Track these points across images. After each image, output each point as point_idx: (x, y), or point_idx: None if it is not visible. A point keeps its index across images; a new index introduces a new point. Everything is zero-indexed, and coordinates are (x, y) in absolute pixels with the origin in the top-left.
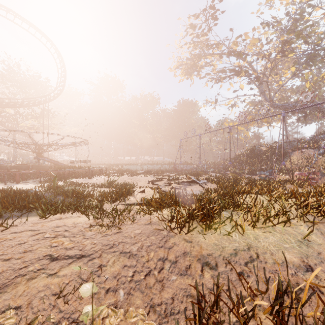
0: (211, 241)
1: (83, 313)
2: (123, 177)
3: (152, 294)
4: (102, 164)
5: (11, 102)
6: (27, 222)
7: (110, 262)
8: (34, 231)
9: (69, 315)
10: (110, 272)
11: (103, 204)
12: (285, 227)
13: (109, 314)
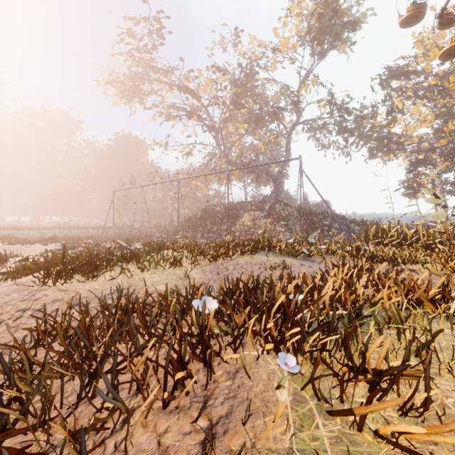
0: (92, 287)
1: None
2: None
3: None
4: None
5: None
6: None
7: None
8: None
9: None
10: None
11: None
12: (175, 270)
13: None
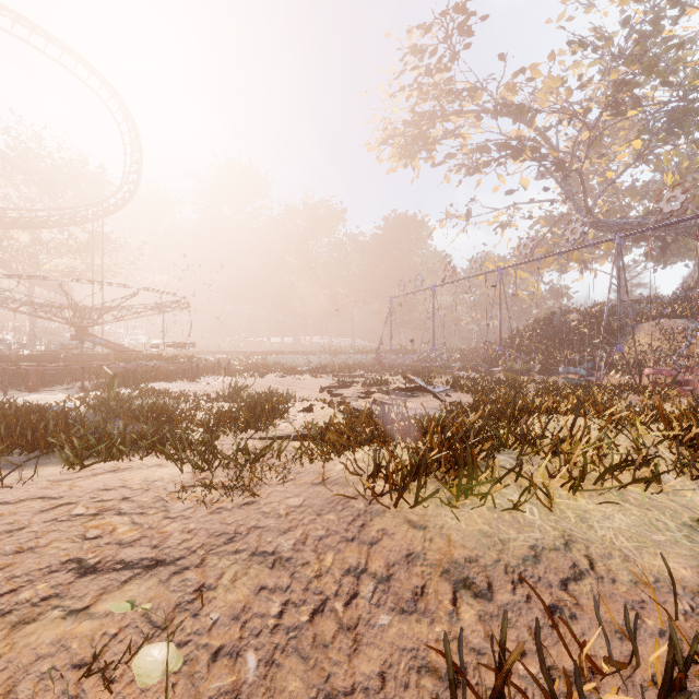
0: (473, 526)
1: None
2: (265, 379)
3: (330, 663)
4: (220, 352)
5: (23, 218)
6: (36, 478)
7: (227, 578)
8: (50, 499)
9: None
10: (226, 604)
11: (216, 438)
12: (649, 492)
13: None
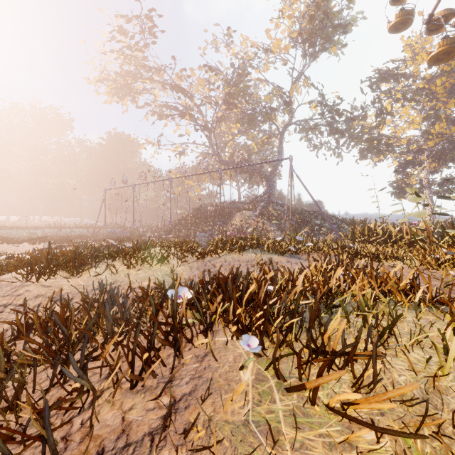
0: (76, 283)
1: None
2: None
3: None
4: None
5: None
6: None
7: None
8: None
9: None
10: None
11: None
12: (162, 267)
13: None
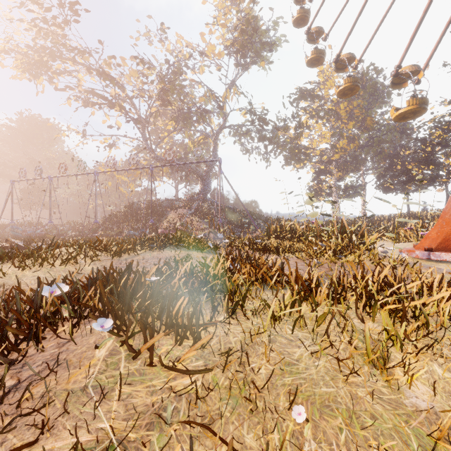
0: None
1: None
2: None
3: None
4: None
5: None
6: None
7: None
8: None
9: None
10: None
11: None
12: (68, 267)
13: None
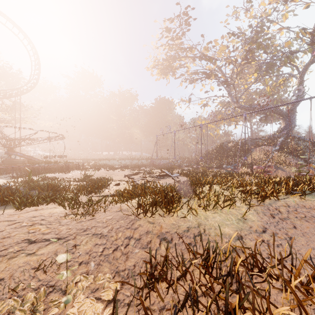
0: (170, 222)
1: (59, 274)
2: (100, 172)
3: (118, 263)
4: (79, 159)
5: None
6: (2, 214)
7: (84, 242)
8: (11, 221)
9: (47, 282)
10: (83, 249)
11: (78, 196)
12: (230, 209)
13: (82, 279)
